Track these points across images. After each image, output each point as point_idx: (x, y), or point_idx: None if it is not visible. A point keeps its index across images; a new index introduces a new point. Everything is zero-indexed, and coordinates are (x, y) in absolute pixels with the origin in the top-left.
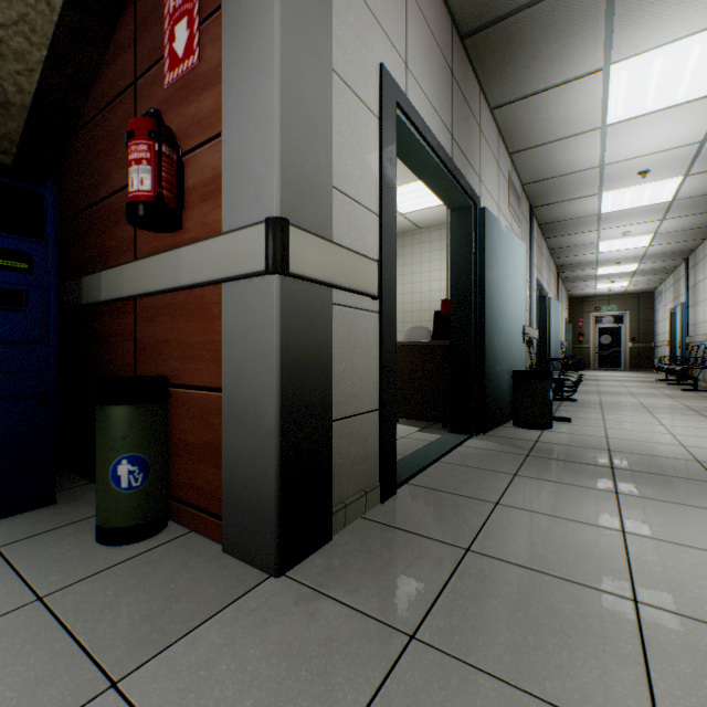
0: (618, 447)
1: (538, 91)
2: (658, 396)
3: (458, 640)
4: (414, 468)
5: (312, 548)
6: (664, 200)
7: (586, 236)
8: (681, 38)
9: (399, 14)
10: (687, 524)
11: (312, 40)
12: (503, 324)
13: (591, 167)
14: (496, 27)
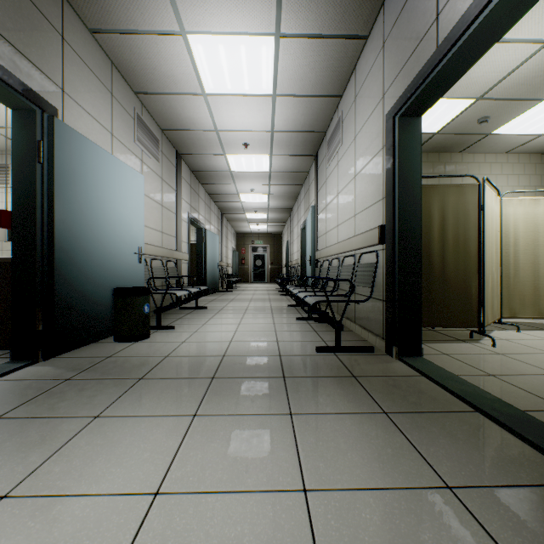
0: (178, 352)
1: (133, 31)
2: (265, 300)
3: None
4: None
5: None
6: (266, 170)
7: (229, 188)
8: (230, 33)
9: None
10: (116, 448)
11: None
12: (99, 243)
13: (210, 129)
14: None
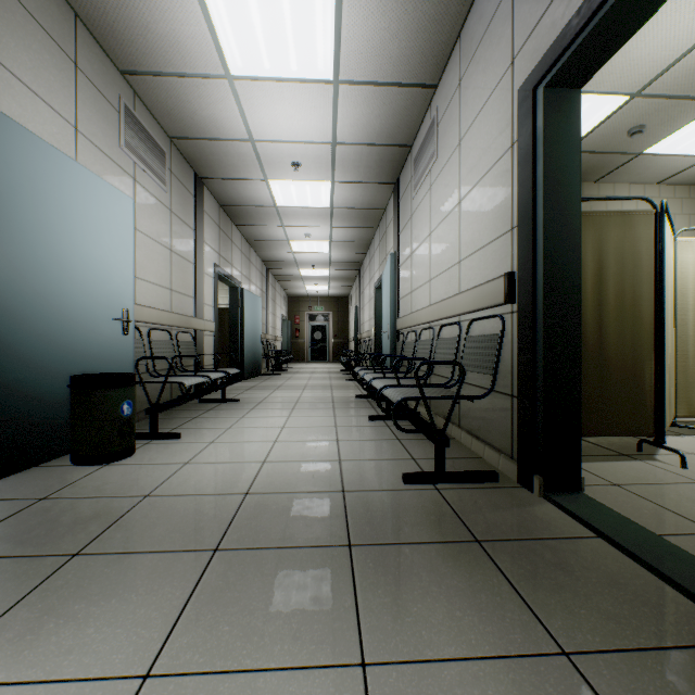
0: (170, 486)
1: None
2: (324, 387)
3: None
4: None
5: None
6: (326, 205)
7: (275, 231)
8: None
9: None
10: None
11: None
12: (42, 301)
13: (242, 138)
14: None
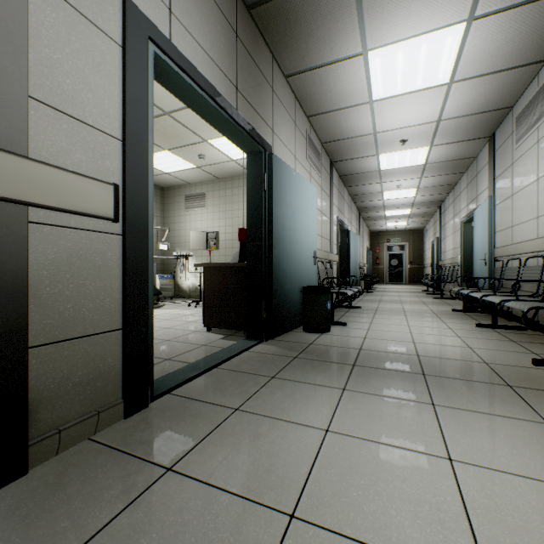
0: (368, 346)
1: (319, 65)
2: (417, 302)
3: None
4: (185, 377)
5: None
6: (420, 163)
7: (373, 187)
8: (412, 36)
9: None
10: (382, 416)
11: None
12: (293, 249)
13: (368, 133)
14: (274, 2)
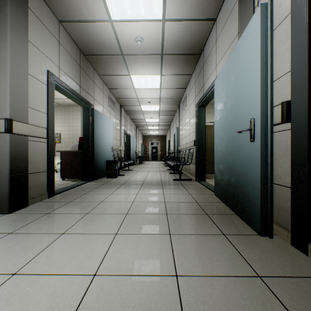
0: (129, 180)
1: (113, 75)
2: (157, 167)
3: (59, 212)
4: (63, 190)
5: (21, 207)
6: (157, 110)
7: (141, 117)
8: (145, 74)
9: (56, 53)
10: (126, 191)
11: (21, 69)
12: (102, 145)
13: (135, 98)
14: (95, 56)
